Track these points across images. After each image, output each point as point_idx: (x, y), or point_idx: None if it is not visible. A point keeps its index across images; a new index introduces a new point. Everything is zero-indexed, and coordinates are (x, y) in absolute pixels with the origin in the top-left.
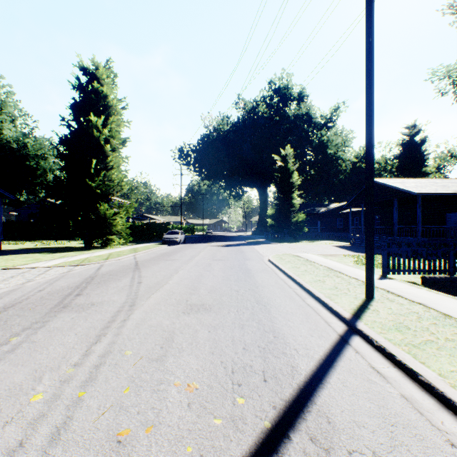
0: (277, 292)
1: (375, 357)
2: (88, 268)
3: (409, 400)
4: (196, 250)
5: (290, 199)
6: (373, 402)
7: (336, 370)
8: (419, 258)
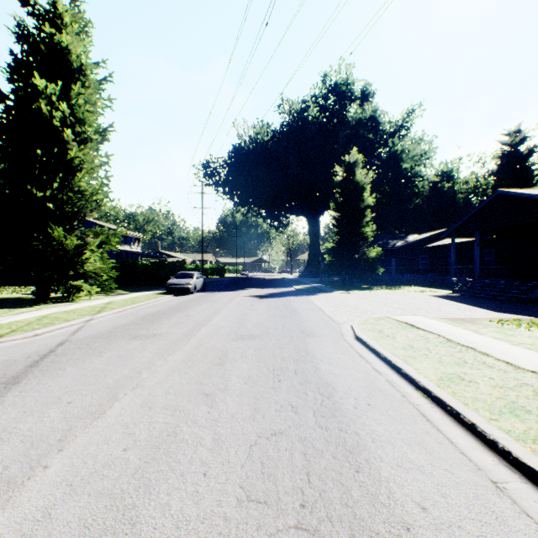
0: None
1: None
2: None
3: None
4: (213, 307)
5: (357, 227)
6: None
7: None
8: None
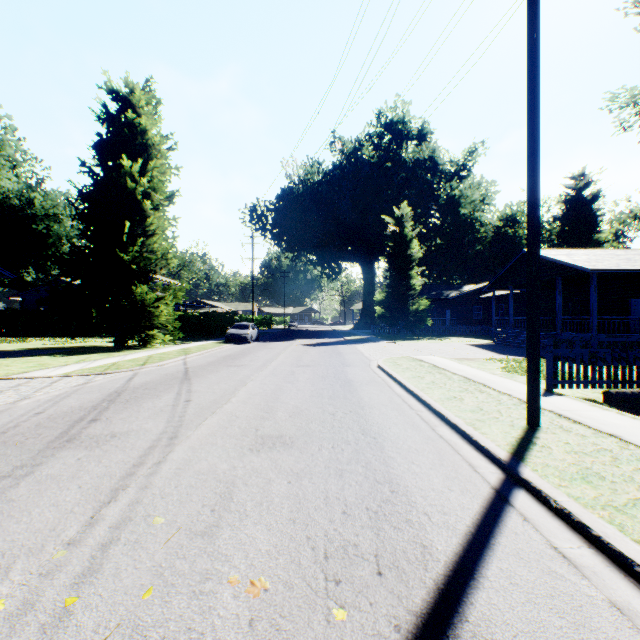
0: (392, 416)
1: (555, 528)
2: (114, 378)
3: (625, 612)
4: (274, 352)
5: (407, 279)
6: (564, 617)
7: (496, 554)
8: (601, 363)
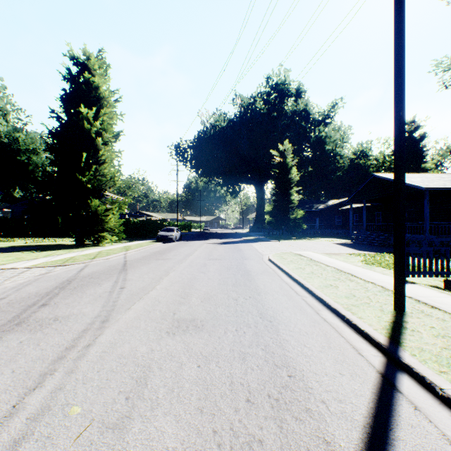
0: (283, 301)
1: (447, 419)
2: (69, 269)
3: None
4: (192, 248)
5: (288, 195)
6: None
7: None
8: (442, 258)
